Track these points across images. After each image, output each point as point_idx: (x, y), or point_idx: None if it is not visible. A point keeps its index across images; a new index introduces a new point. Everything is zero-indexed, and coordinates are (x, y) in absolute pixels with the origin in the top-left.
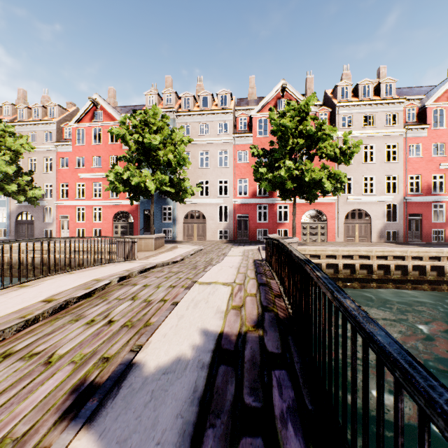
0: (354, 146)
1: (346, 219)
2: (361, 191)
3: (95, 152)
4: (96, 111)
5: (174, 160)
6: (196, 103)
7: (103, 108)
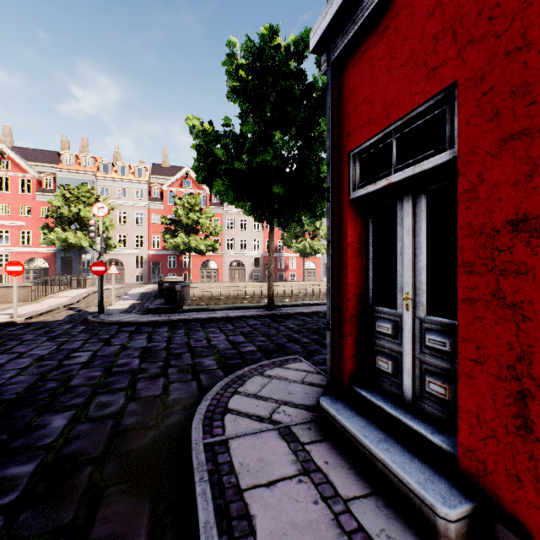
0: (220, 227)
1: (230, 266)
2: (239, 248)
3: (1, 200)
4: (2, 160)
5: (104, 226)
6: (114, 167)
7: (11, 158)
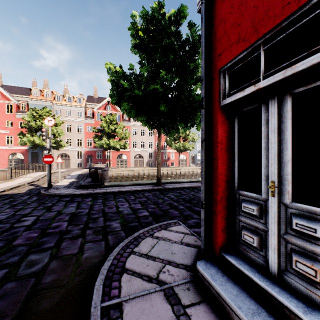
0: (128, 134)
1: (135, 158)
2: (140, 147)
3: None
4: None
5: (57, 133)
6: (64, 97)
7: (0, 91)
